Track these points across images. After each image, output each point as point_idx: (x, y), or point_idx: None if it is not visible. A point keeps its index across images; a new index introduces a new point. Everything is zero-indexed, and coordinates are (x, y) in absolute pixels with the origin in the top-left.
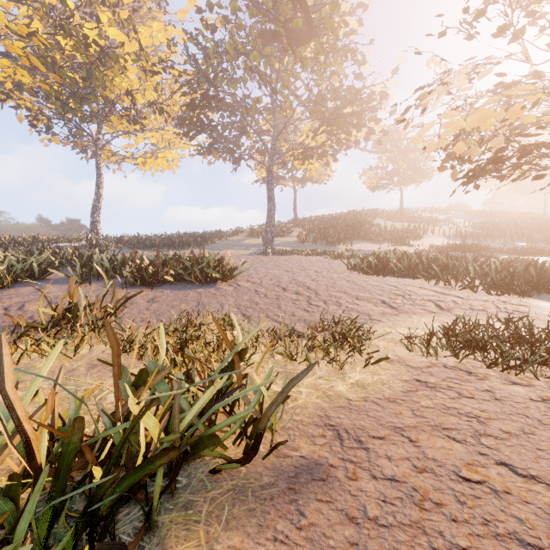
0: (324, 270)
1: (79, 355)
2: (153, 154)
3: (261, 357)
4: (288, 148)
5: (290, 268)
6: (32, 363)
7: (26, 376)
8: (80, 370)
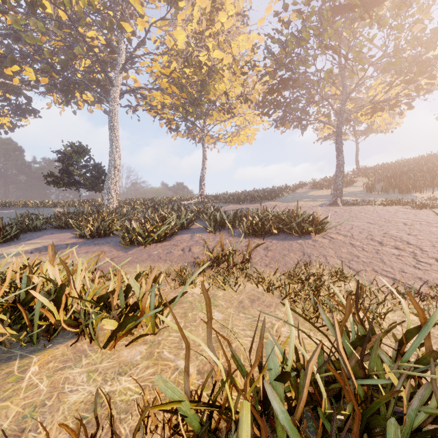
0: (413, 222)
1: (238, 289)
2: (237, 132)
3: (392, 314)
4: (354, 106)
5: (371, 220)
6: (214, 292)
7: (216, 302)
8: (246, 303)
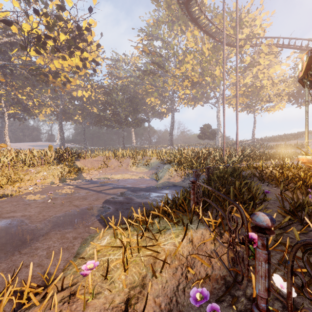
0: None
1: None
2: (273, 106)
3: None
4: None
5: None
6: None
7: None
8: None
